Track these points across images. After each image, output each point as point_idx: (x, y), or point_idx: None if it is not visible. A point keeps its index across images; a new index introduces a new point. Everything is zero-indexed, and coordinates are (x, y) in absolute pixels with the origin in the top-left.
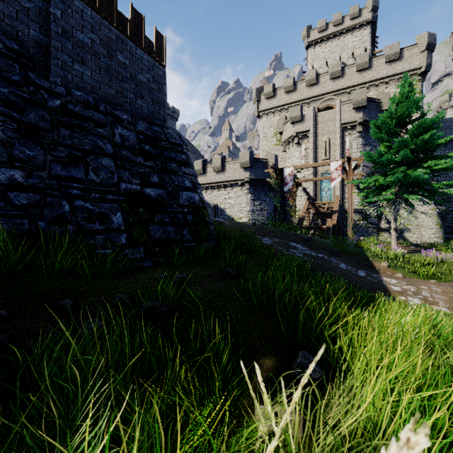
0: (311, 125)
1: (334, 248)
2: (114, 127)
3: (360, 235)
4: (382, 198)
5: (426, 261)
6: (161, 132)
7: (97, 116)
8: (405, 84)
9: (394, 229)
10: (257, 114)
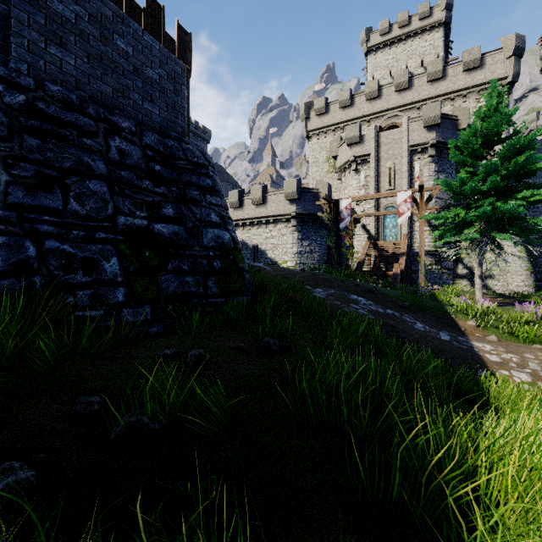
0: (372, 148)
1: (405, 301)
2: (109, 137)
3: (433, 283)
4: (465, 237)
5: (524, 318)
6: (178, 148)
7: (83, 121)
8: (492, 94)
9: (479, 277)
10: (305, 134)
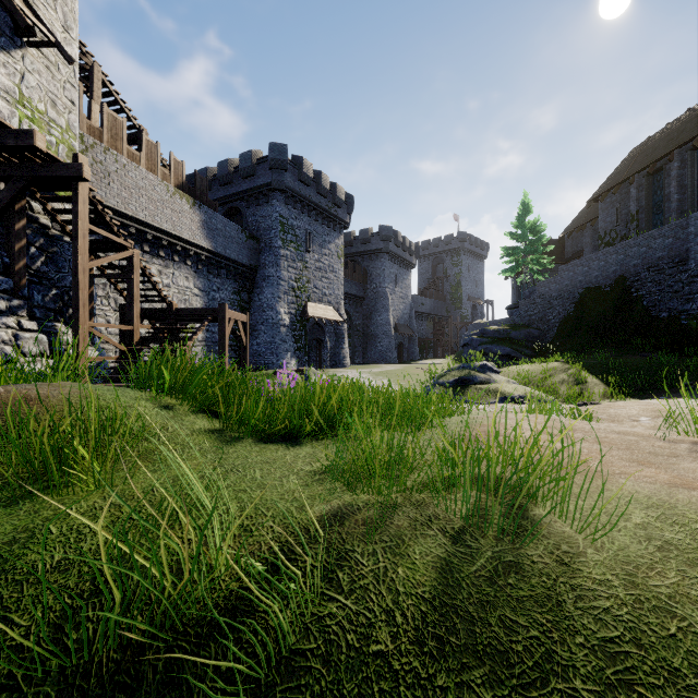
0: None
1: None
2: None
3: None
4: None
5: None
6: None
7: None
8: None
9: None
10: None
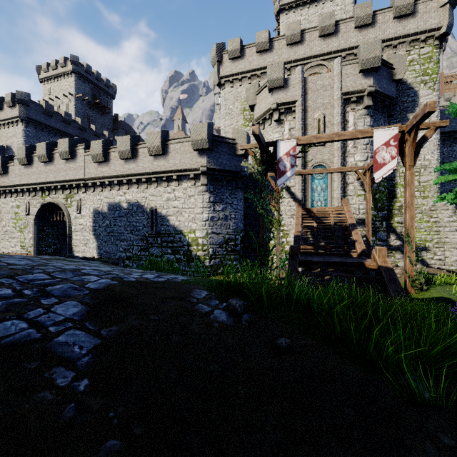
0: (299, 94)
1: None
2: None
3: None
4: None
5: None
6: None
7: None
8: None
9: None
10: (217, 80)
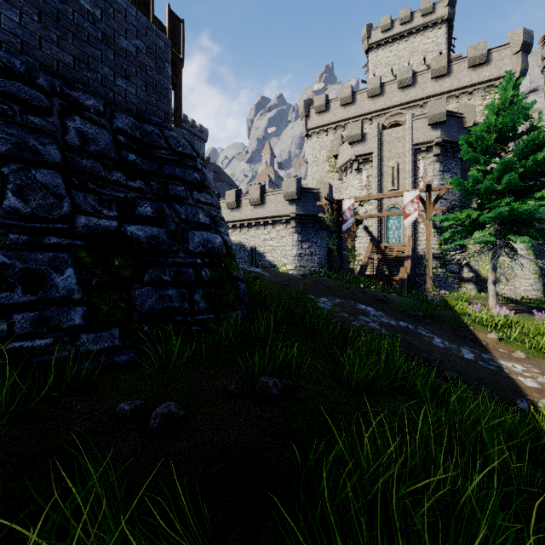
0: (375, 146)
1: (418, 310)
2: (66, 116)
3: (437, 286)
4: (479, 240)
5: None
6: (159, 135)
7: (29, 93)
8: (507, 86)
9: (493, 282)
10: (305, 132)
